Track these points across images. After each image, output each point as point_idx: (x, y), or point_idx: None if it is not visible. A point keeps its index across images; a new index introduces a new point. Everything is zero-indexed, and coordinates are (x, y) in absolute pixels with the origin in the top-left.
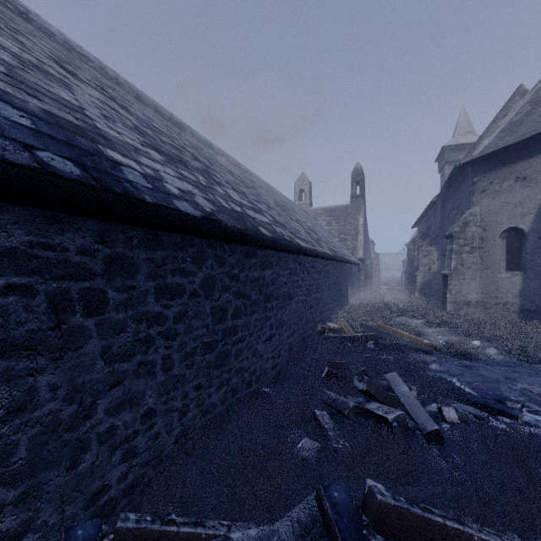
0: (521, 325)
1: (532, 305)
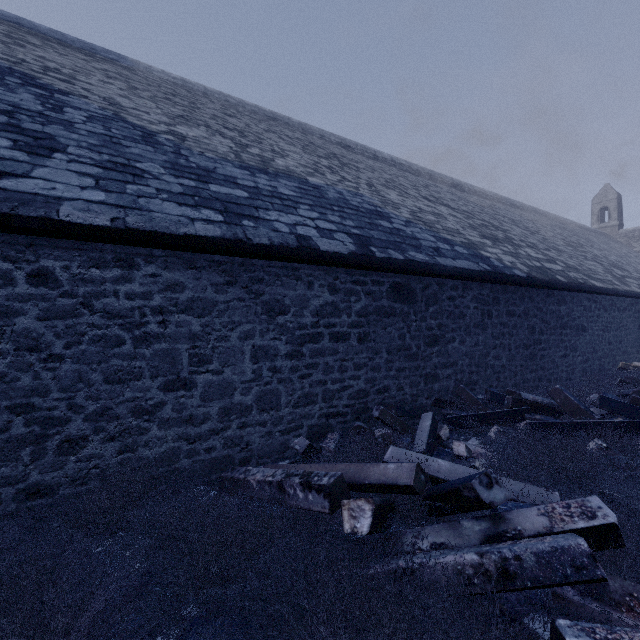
0: None
1: None
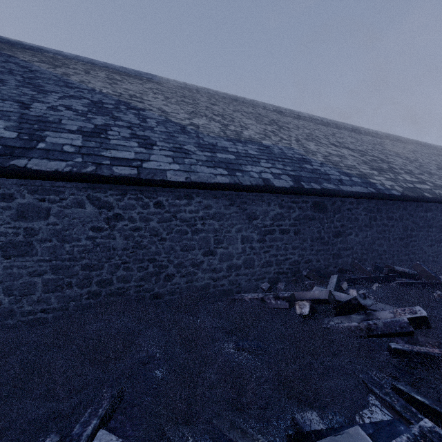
0: None
1: None
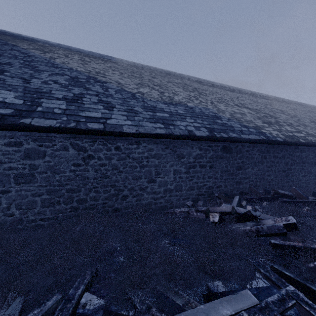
0: None
1: None
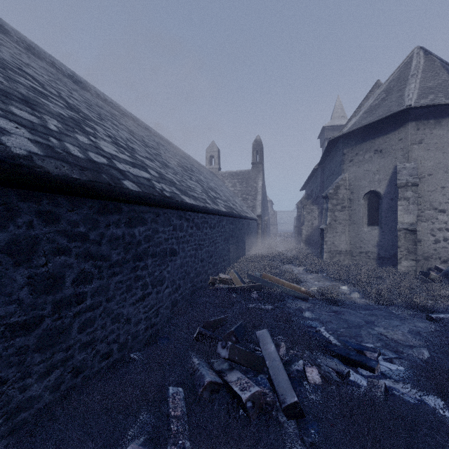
0: (379, 271)
1: (386, 253)
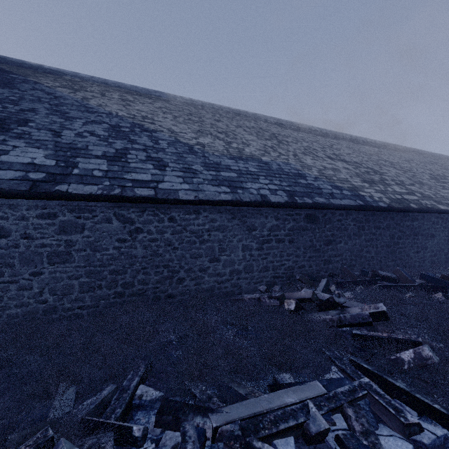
0: None
1: None
